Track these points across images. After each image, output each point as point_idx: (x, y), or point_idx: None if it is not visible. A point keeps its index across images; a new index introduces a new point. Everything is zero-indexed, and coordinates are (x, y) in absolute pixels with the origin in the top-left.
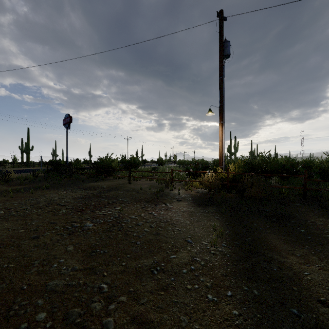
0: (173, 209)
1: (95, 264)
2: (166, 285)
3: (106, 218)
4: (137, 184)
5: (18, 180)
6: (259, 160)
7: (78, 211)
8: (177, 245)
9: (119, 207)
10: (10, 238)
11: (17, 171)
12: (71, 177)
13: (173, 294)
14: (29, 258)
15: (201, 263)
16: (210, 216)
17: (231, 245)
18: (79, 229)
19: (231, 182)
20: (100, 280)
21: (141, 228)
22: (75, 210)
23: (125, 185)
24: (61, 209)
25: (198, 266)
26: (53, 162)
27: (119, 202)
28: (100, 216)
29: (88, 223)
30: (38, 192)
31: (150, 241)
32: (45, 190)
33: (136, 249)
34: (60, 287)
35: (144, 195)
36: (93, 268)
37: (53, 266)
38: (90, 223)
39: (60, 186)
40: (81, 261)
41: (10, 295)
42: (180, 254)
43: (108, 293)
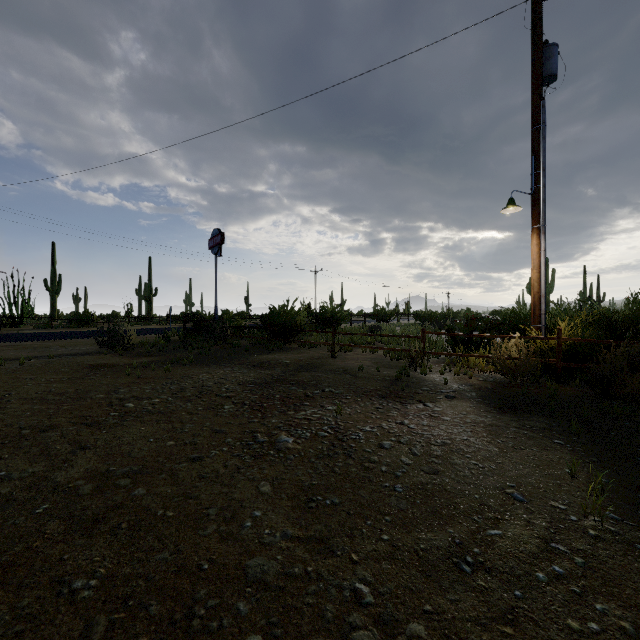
0: (447, 417)
1: (325, 530)
2: (508, 608)
3: (313, 427)
4: (348, 359)
5: (141, 348)
6: (627, 309)
7: (255, 409)
8: (490, 504)
9: (331, 406)
10: (155, 457)
11: (137, 331)
12: (224, 343)
13: (539, 638)
14: (196, 501)
15: (575, 561)
16: (541, 438)
17: (632, 518)
18: (270, 447)
19: (565, 361)
20: (349, 571)
21: (392, 455)
22: (251, 408)
23: (326, 360)
24: (224, 404)
25: (571, 566)
26: (189, 315)
27: (325, 396)
28: (301, 422)
29: (282, 436)
30: (177, 370)
31: (423, 487)
32: (188, 367)
33: (400, 503)
34: (272, 576)
35: (370, 383)
36: (322, 539)
37: (245, 524)
38: (287, 437)
39: (211, 359)
40: (295, 520)
41: (183, 580)
42: (509, 528)
43: (378, 609)
